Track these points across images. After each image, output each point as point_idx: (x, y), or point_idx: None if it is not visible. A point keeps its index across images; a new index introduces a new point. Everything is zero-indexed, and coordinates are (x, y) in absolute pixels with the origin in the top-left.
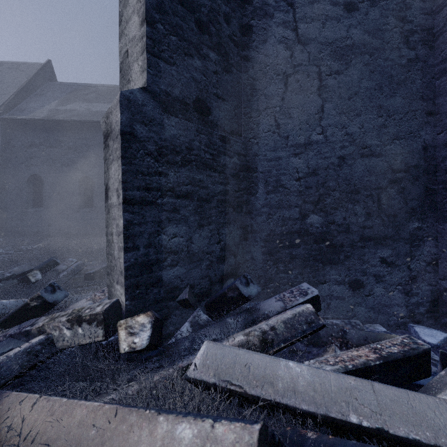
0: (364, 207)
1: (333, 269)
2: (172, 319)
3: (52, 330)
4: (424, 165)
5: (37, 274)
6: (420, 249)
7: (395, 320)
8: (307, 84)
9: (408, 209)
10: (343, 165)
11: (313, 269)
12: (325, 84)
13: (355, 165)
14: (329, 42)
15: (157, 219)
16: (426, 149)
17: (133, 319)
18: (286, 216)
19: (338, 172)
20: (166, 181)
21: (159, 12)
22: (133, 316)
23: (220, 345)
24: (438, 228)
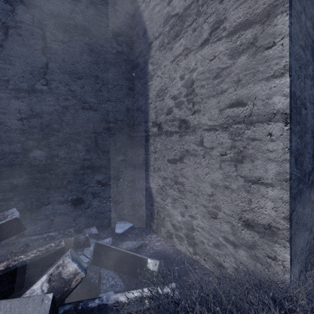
0: (84, 145)
1: (57, 193)
2: None
3: None
4: (127, 121)
5: None
6: (124, 173)
7: (108, 221)
8: (31, 41)
9: (116, 147)
10: (66, 113)
11: (36, 195)
12: (49, 47)
13: (77, 114)
14: (54, 15)
15: None
16: (128, 111)
17: None
18: (5, 150)
19: (62, 118)
20: None
21: None
22: None
23: None
24: (135, 159)
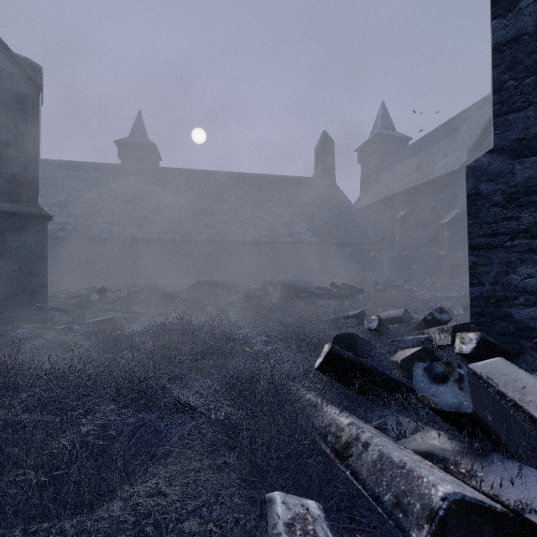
0: None
1: None
2: (526, 358)
3: (431, 333)
4: None
5: (459, 309)
6: None
7: None
8: None
9: None
10: None
11: None
12: None
13: None
14: None
15: (505, 260)
16: None
17: (465, 334)
18: None
19: None
20: (517, 224)
21: (509, 70)
22: (466, 332)
23: (508, 363)
24: None
